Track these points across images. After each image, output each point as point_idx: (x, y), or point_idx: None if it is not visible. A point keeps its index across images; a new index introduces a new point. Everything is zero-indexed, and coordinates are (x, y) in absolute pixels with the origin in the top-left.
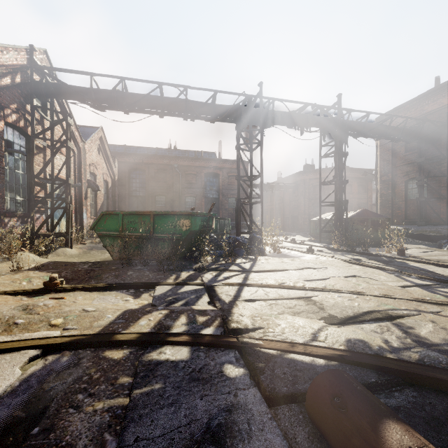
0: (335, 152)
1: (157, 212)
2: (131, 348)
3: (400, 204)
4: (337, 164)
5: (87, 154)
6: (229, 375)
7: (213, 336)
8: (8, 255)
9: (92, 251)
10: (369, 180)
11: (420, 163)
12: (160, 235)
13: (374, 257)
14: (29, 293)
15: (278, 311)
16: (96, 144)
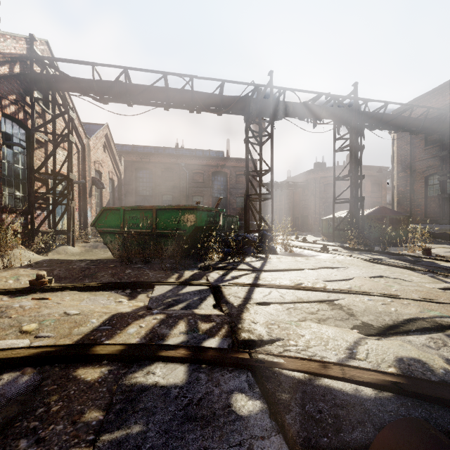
0: (351, 145)
1: (159, 206)
2: (112, 364)
3: (420, 202)
4: (353, 158)
5: (92, 151)
6: (240, 412)
7: (219, 350)
8: (2, 252)
9: (95, 250)
10: (383, 178)
11: (442, 157)
12: (163, 231)
13: (397, 256)
14: (13, 293)
15: (298, 317)
16: (102, 141)
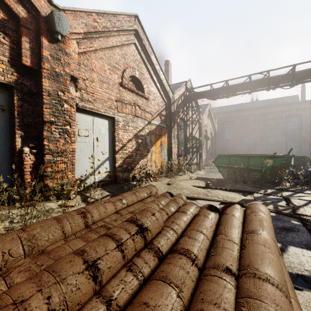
0: None
1: (250, 155)
2: None
3: None
4: None
5: (203, 121)
6: (293, 222)
7: (287, 213)
8: (184, 172)
9: (210, 173)
10: None
11: None
12: (252, 168)
13: None
14: (201, 187)
15: None
16: (207, 113)
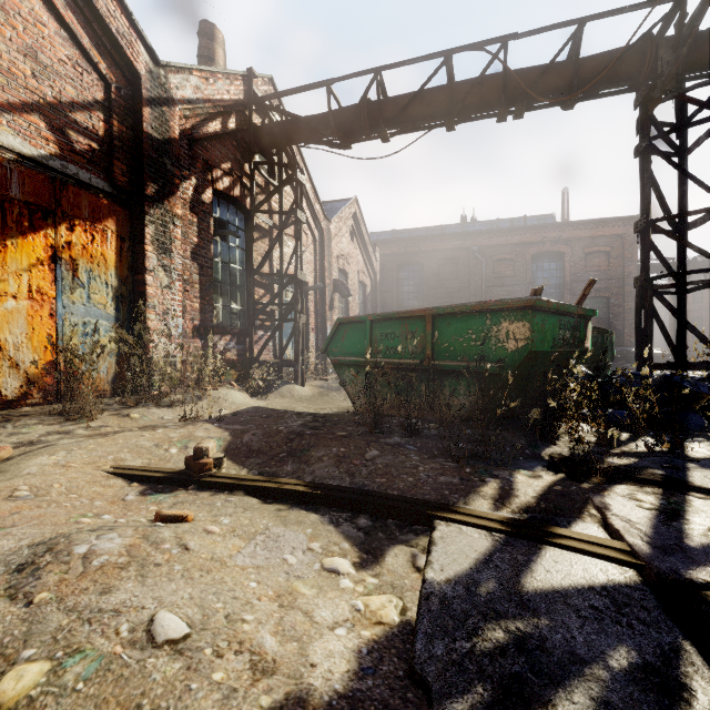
0: None
1: (440, 309)
2: None
3: None
4: None
5: (334, 240)
6: None
7: None
8: (201, 392)
9: (332, 393)
10: None
11: None
12: (448, 363)
13: None
14: (155, 481)
15: None
16: (348, 225)
